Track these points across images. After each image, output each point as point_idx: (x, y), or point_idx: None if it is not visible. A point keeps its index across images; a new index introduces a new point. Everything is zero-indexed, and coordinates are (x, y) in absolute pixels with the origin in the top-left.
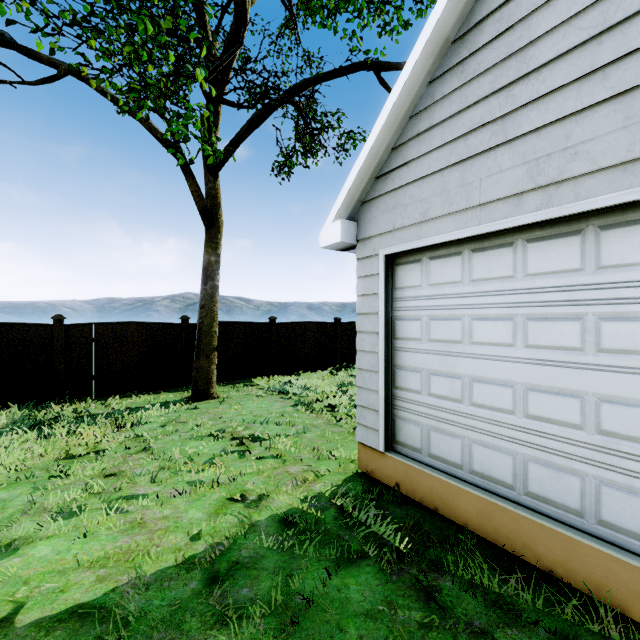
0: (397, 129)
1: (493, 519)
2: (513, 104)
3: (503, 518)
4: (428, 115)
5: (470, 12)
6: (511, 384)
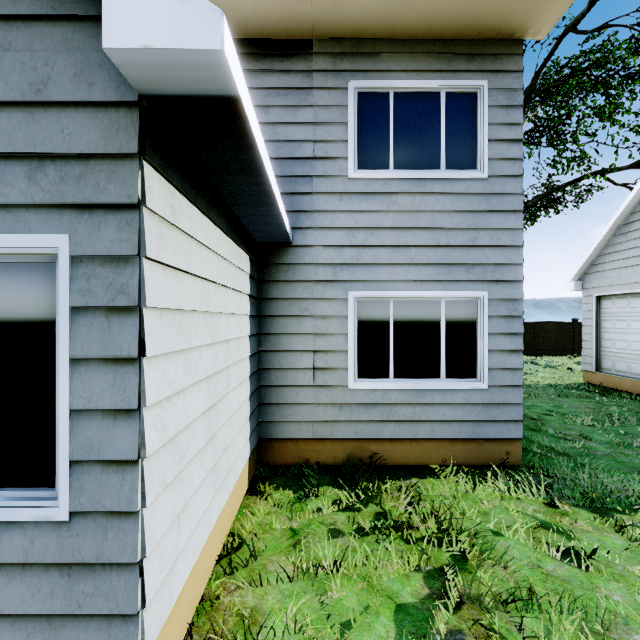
0: (600, 250)
1: (636, 386)
2: None
3: (639, 384)
4: (613, 247)
5: (628, 217)
6: None
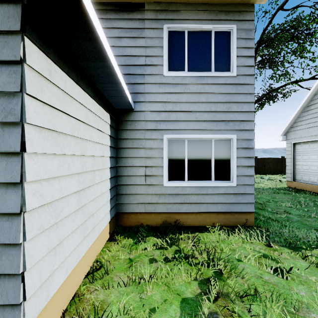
0: (295, 119)
1: (313, 188)
2: (316, 120)
3: (314, 187)
4: (301, 118)
5: (309, 103)
6: (316, 166)
